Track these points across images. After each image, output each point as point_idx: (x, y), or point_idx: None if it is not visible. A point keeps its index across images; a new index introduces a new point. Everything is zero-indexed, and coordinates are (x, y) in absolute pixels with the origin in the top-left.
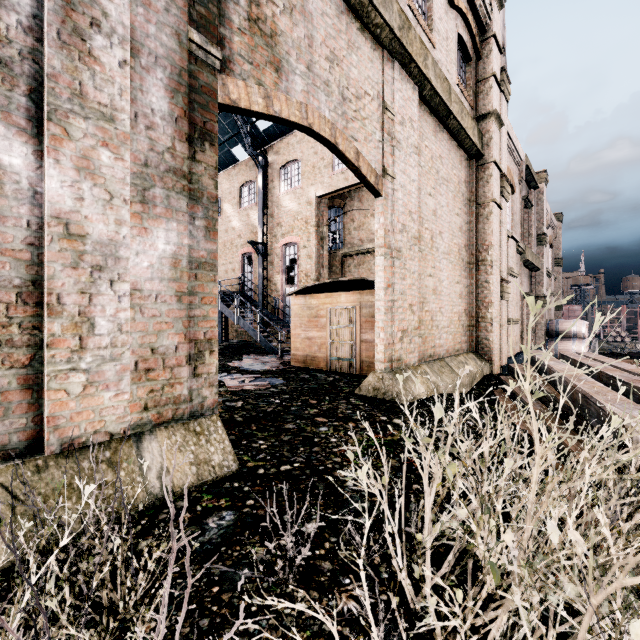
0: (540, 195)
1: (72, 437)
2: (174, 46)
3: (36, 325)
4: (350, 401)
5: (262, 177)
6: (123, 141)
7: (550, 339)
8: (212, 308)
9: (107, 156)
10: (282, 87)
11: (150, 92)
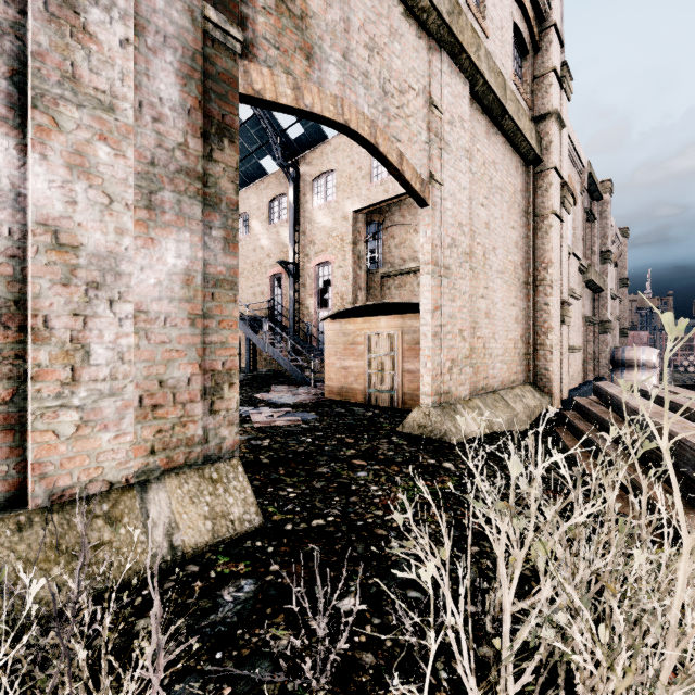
0: (604, 207)
1: (62, 487)
2: (186, 24)
3: (19, 353)
4: (392, 440)
5: (293, 190)
6: (125, 135)
7: (615, 369)
8: (232, 333)
9: (105, 152)
10: (314, 77)
11: (158, 78)
